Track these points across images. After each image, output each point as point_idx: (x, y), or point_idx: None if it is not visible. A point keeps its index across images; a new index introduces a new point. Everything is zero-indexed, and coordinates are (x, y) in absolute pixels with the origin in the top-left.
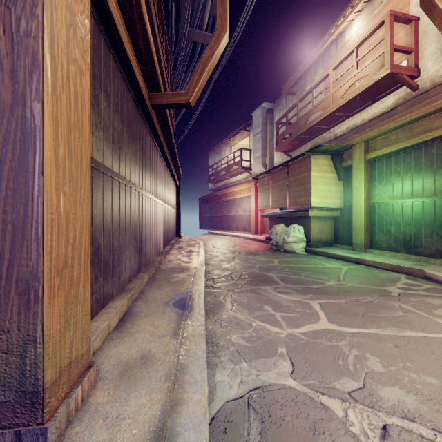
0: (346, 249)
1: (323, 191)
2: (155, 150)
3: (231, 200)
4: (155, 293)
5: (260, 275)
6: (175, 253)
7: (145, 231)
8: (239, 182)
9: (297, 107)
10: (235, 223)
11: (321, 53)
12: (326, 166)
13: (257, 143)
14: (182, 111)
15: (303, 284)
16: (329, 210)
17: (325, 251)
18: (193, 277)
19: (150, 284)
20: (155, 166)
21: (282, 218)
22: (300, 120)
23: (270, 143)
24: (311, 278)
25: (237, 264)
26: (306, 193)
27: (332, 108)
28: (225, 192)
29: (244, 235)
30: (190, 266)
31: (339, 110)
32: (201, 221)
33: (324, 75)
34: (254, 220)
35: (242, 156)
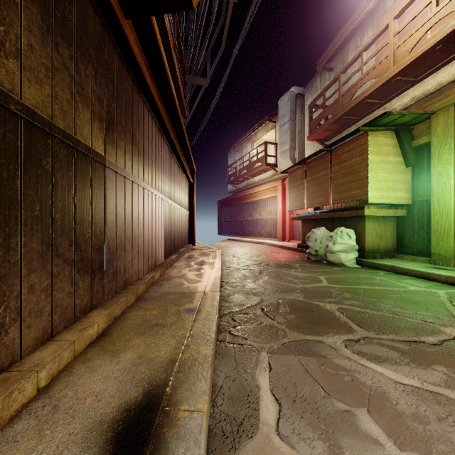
0: (419, 262)
1: (384, 181)
2: (145, 113)
3: (254, 202)
4: (95, 374)
5: (309, 306)
6: (180, 265)
7: (116, 233)
8: (262, 182)
9: (338, 80)
10: (259, 228)
11: (371, 9)
12: (388, 147)
13: (285, 134)
14: (197, 98)
15: (399, 331)
16: (392, 207)
17: (391, 264)
18: (195, 316)
19: (104, 338)
20: (145, 137)
21: (321, 220)
22: (343, 96)
23: (300, 134)
24: (404, 316)
25: (268, 284)
26: (360, 184)
27: (394, 69)
28: (247, 193)
29: (270, 241)
30: (196, 289)
31: (404, 73)
32: (220, 226)
33: (380, 29)
34: (281, 224)
35: (266, 151)
